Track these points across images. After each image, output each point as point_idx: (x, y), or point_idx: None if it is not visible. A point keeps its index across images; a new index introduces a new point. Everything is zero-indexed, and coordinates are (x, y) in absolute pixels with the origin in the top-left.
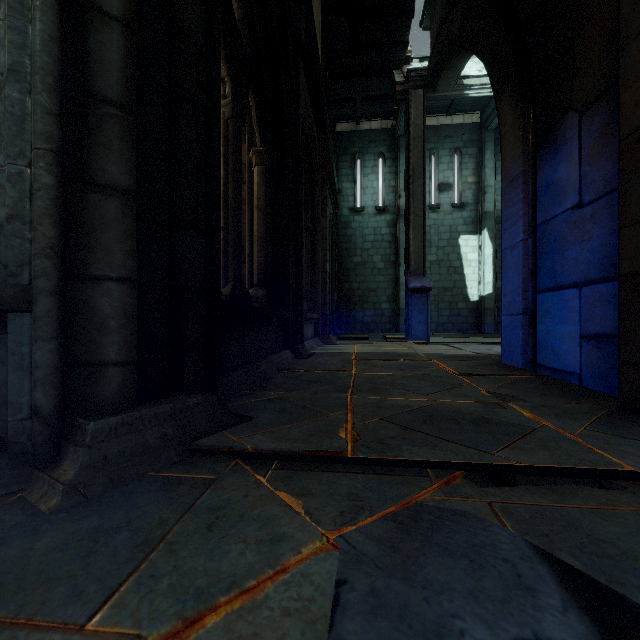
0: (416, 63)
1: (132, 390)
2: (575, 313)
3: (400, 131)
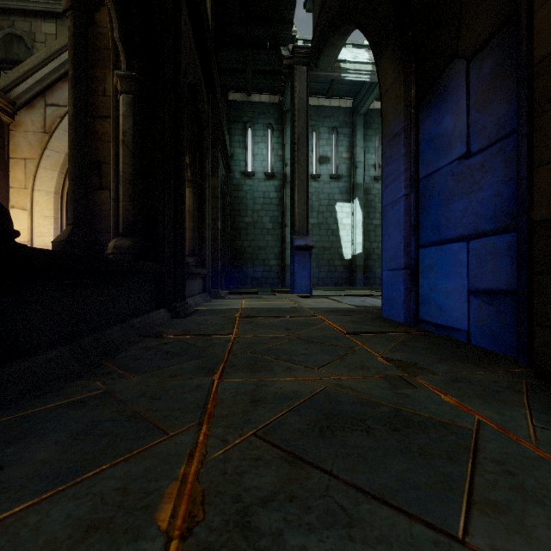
0: (300, 44)
1: None
2: (462, 267)
3: (286, 106)
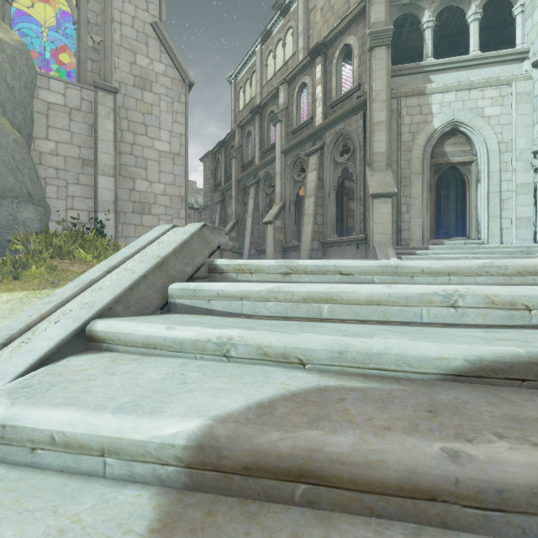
0: None
1: None
2: None
3: None
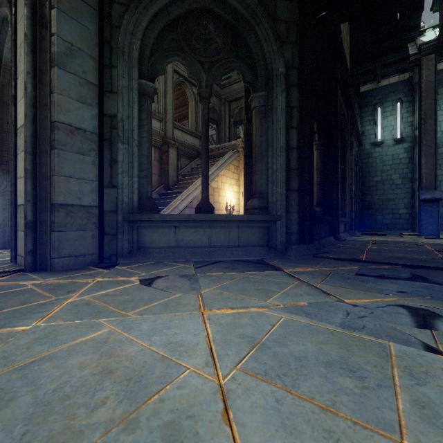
0: (429, 32)
1: (298, 240)
2: None
3: (416, 80)
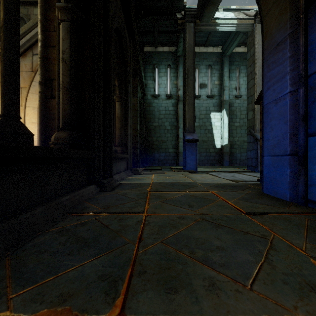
0: None
1: None
2: None
3: (179, 53)
